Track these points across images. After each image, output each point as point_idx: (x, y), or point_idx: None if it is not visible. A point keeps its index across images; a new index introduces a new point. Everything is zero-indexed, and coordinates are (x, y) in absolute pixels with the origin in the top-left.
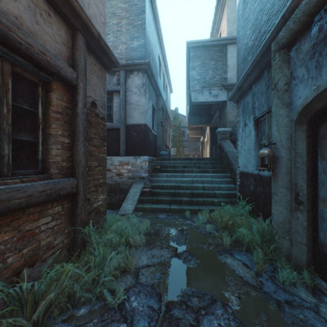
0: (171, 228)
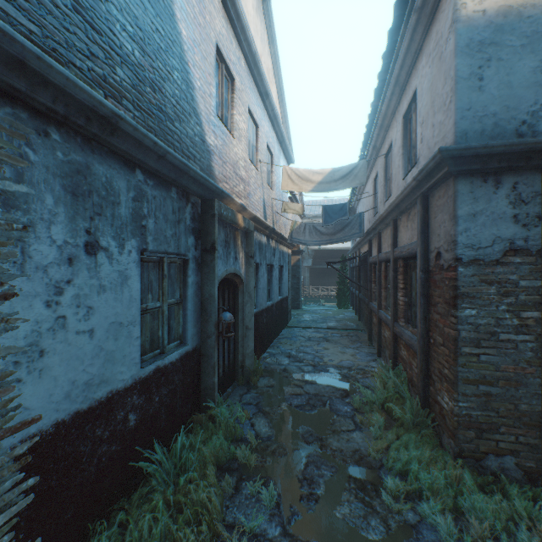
0: (335, 511)
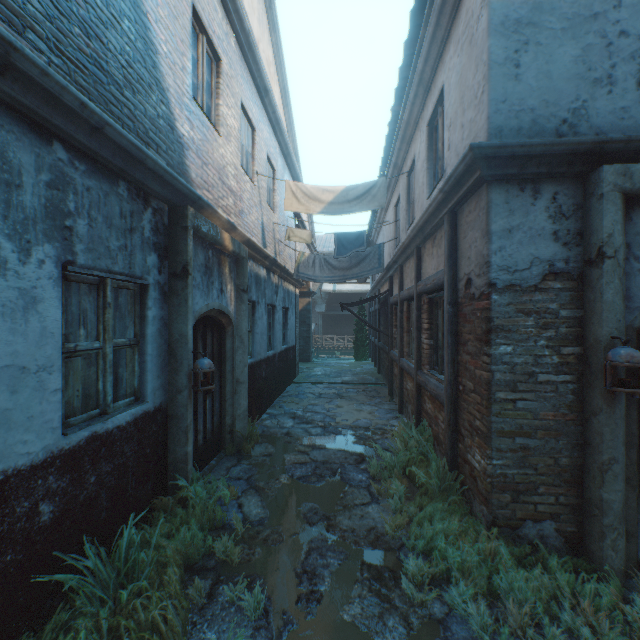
0: (342, 613)
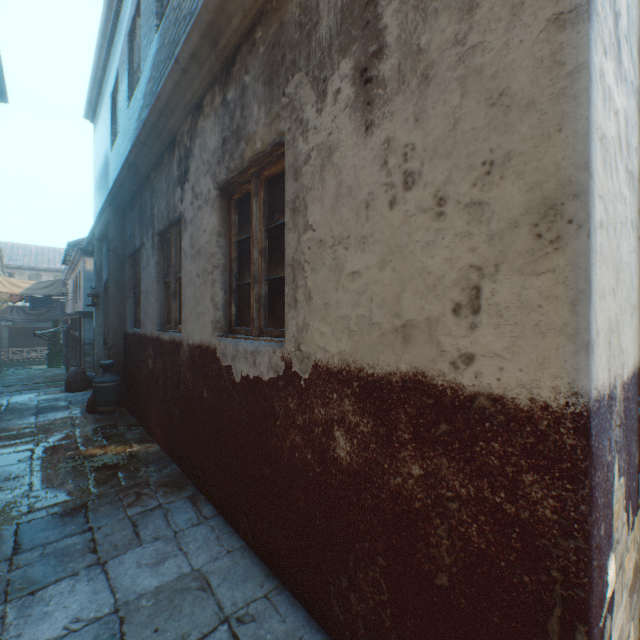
0: None
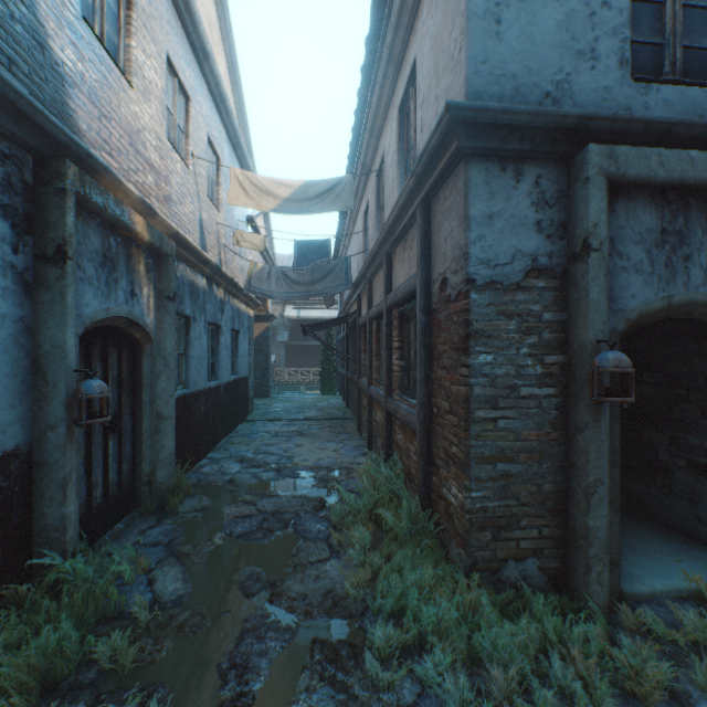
0: None
